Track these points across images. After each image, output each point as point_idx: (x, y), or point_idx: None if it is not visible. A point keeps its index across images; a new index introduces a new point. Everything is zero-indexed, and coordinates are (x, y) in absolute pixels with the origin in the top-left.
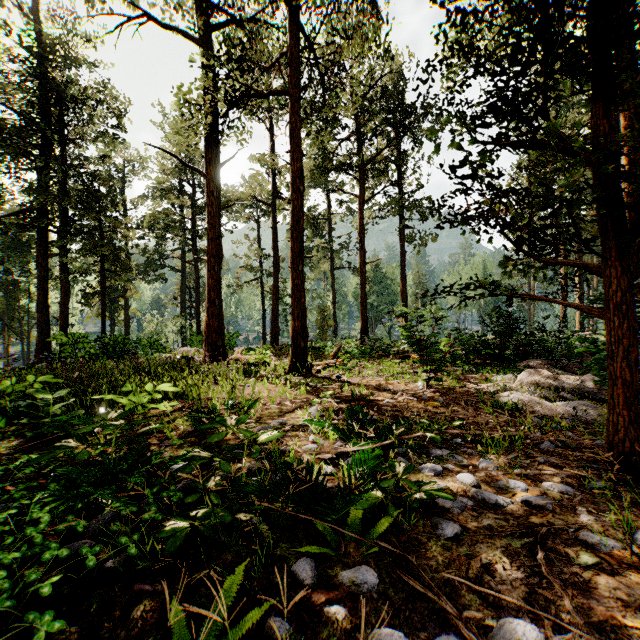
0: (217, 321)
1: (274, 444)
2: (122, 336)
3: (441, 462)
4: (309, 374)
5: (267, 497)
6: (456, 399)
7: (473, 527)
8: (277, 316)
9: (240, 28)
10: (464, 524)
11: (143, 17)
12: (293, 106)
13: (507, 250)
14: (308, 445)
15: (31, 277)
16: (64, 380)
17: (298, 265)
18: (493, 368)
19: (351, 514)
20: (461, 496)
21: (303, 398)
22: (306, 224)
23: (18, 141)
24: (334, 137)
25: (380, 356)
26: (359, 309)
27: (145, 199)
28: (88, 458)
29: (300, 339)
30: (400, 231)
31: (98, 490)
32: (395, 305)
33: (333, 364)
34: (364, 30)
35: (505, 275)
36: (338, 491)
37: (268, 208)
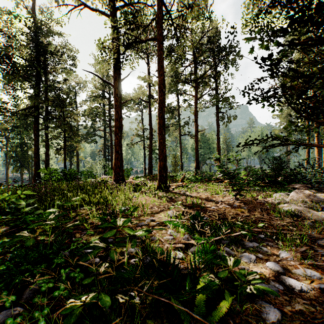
0: (119, 162)
1: (146, 236)
2: (74, 170)
3: (254, 253)
4: (168, 190)
5: (138, 284)
6: (254, 207)
7: (289, 311)
8: (151, 159)
9: (131, 7)
10: (281, 308)
11: (82, 5)
12: (159, 46)
13: (291, 117)
14: (167, 236)
15: (33, 141)
16: (37, 193)
17: (162, 131)
18: (271, 188)
19: (198, 296)
20: (273, 281)
21: (164, 205)
22: (166, 112)
23: (24, 73)
24: (181, 65)
25: (206, 181)
26: (194, 156)
27: (86, 101)
28: (39, 240)
29: (163, 171)
30: (216, 114)
31: (34, 267)
32: (213, 154)
33: (181, 185)
34: (198, 4)
35: (292, 132)
36: (187, 275)
37: (147, 104)
